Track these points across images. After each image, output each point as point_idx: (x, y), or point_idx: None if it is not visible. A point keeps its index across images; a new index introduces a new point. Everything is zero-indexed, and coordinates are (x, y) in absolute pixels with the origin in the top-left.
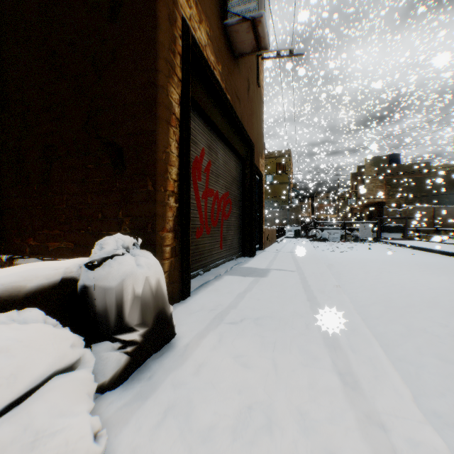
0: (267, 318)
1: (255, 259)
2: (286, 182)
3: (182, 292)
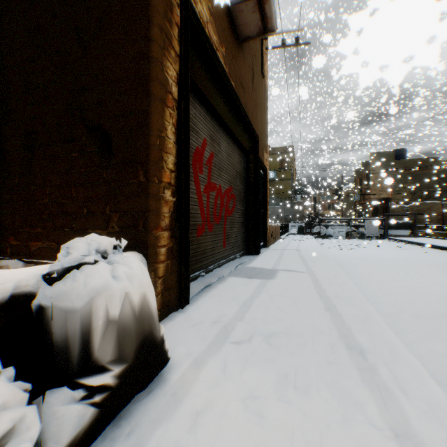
0: (281, 336)
1: (260, 257)
2: (289, 178)
3: (180, 299)
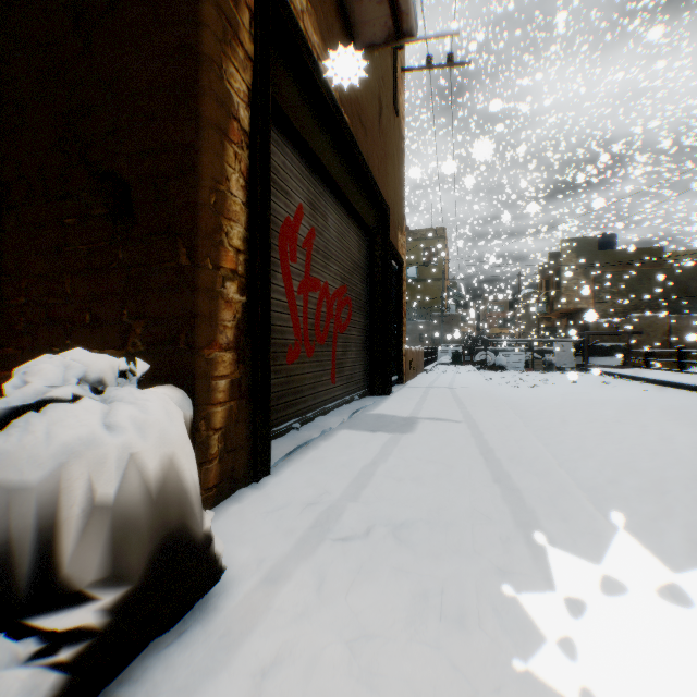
0: (419, 526)
1: (392, 399)
2: (439, 278)
3: (254, 467)
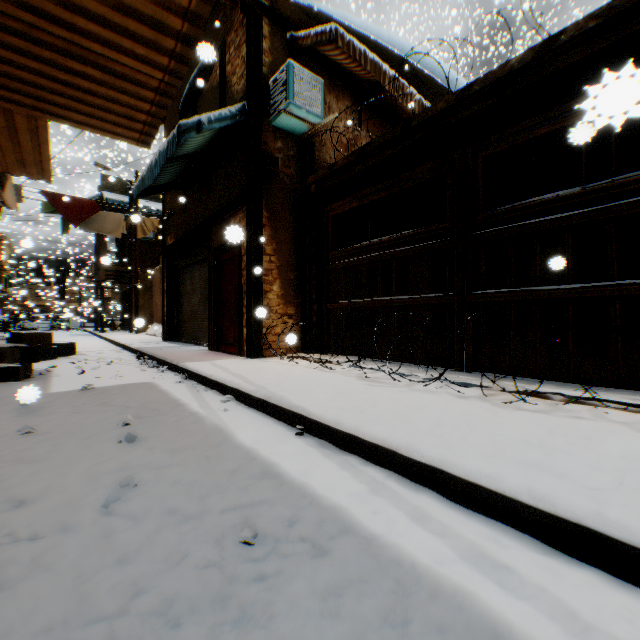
0: None
1: None
2: None
3: None
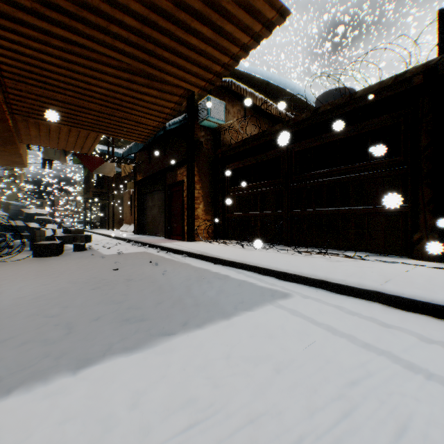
0: None
1: None
2: (19, 189)
3: None
